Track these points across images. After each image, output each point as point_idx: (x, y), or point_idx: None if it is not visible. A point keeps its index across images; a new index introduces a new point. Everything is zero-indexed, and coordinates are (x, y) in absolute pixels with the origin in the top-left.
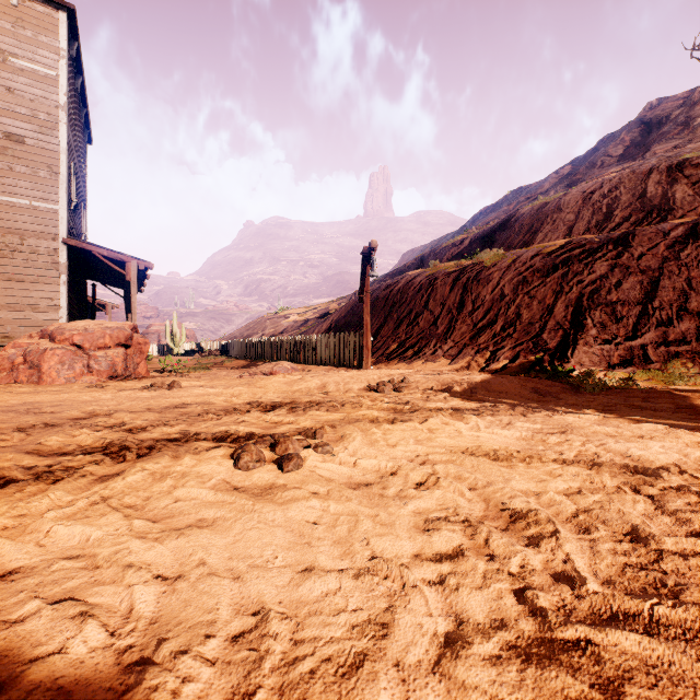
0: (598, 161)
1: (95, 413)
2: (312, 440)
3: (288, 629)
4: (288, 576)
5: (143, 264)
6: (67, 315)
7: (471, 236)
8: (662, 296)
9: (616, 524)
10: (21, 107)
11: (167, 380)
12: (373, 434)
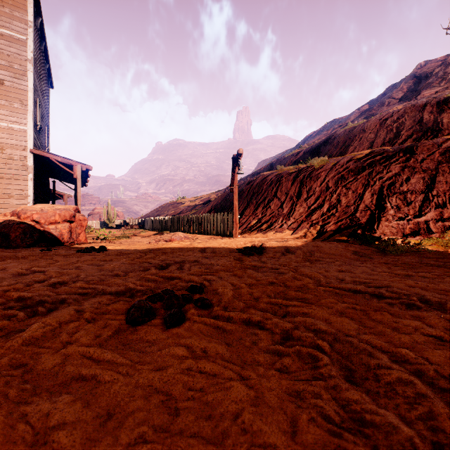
0: (386, 101)
1: (35, 271)
2: (194, 294)
3: None
4: None
5: (85, 166)
6: (33, 201)
7: (304, 150)
8: (438, 188)
9: None
10: (1, 60)
11: (99, 245)
12: (242, 289)
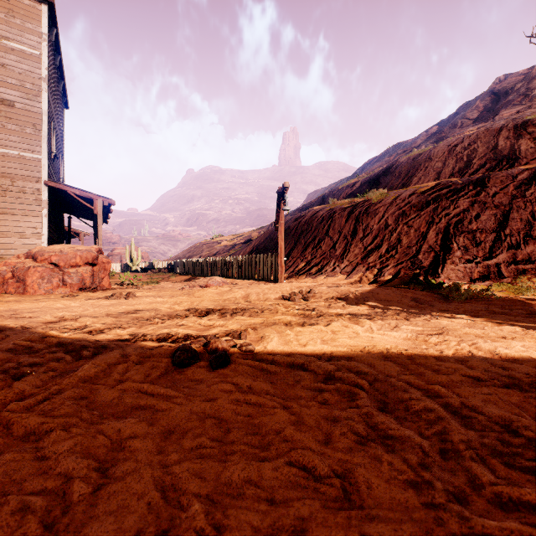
0: (459, 122)
1: (64, 318)
2: (237, 340)
3: (213, 524)
4: (214, 468)
5: (107, 201)
6: (48, 240)
7: (361, 180)
8: (512, 226)
9: (498, 416)
10: (12, 79)
11: (125, 291)
12: (287, 335)
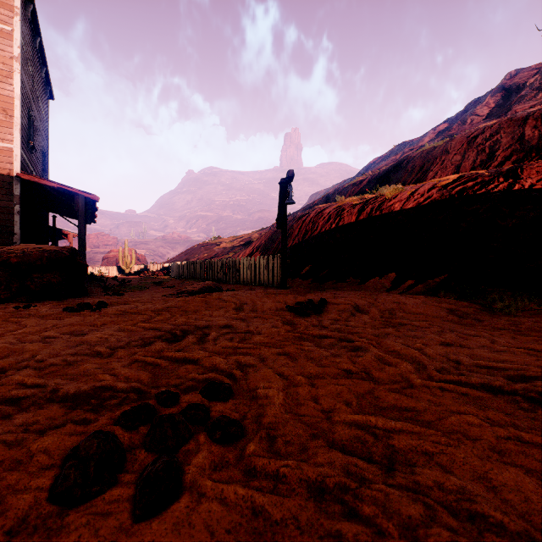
0: (468, 119)
1: None
2: (213, 403)
3: None
4: None
5: (90, 196)
6: (21, 241)
7: (369, 177)
8: None
9: None
10: None
11: (101, 299)
12: (300, 388)
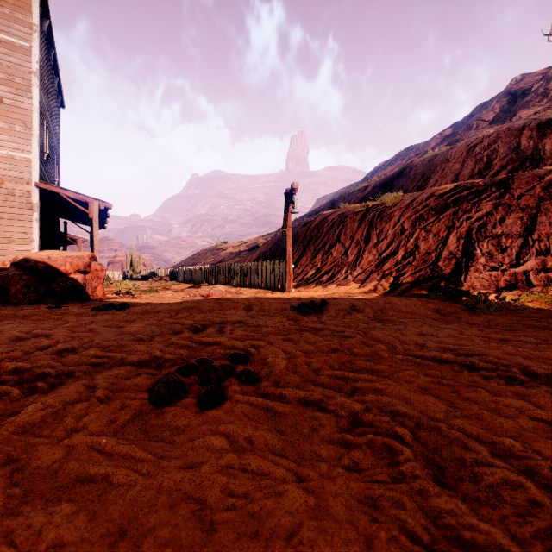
0: (474, 124)
1: (38, 334)
2: (237, 365)
3: None
4: None
5: (104, 204)
6: (39, 247)
7: (373, 183)
8: (540, 230)
9: None
10: None
11: (119, 301)
12: (298, 358)
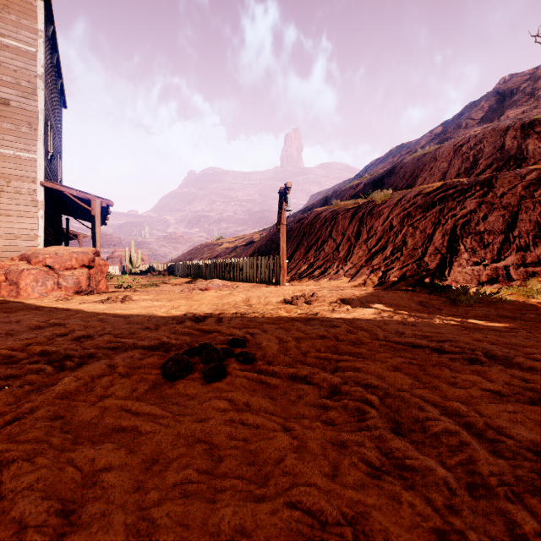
0: (463, 123)
1: (54, 324)
2: (235, 348)
3: None
4: (200, 511)
5: (105, 202)
6: (44, 242)
7: (365, 181)
8: (520, 227)
9: (529, 440)
10: (7, 76)
11: (122, 294)
12: (289, 343)
